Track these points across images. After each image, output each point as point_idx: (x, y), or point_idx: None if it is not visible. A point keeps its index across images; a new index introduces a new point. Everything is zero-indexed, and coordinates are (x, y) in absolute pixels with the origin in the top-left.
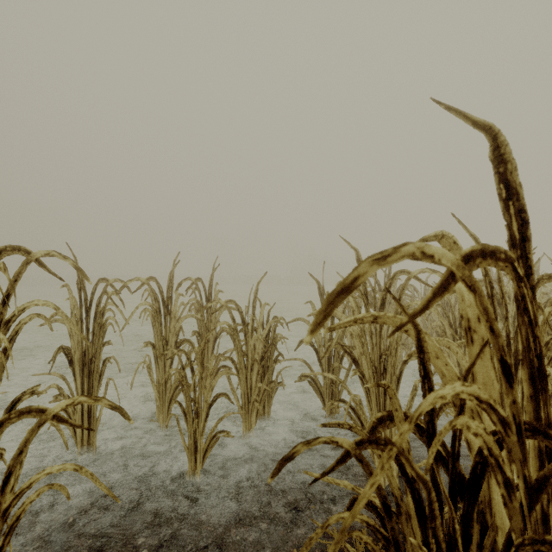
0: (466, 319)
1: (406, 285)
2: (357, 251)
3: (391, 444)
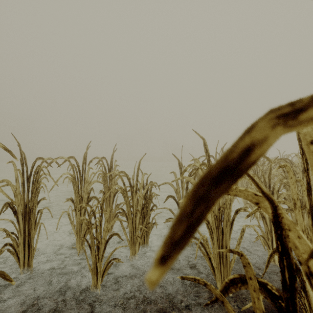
0: None
1: None
2: (204, 139)
3: None
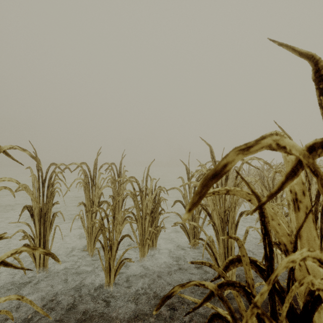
0: (294, 193)
1: (241, 167)
2: (210, 146)
3: (256, 307)
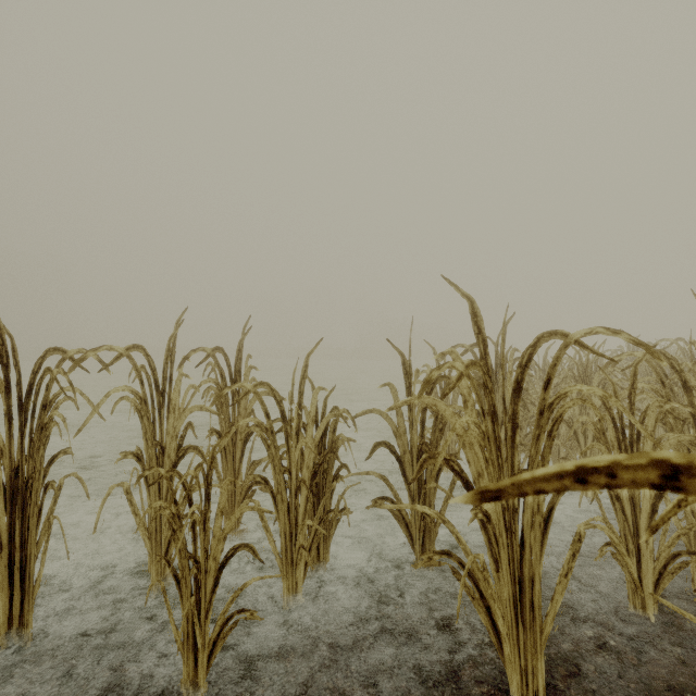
0: None
1: (561, 357)
2: (472, 300)
3: None
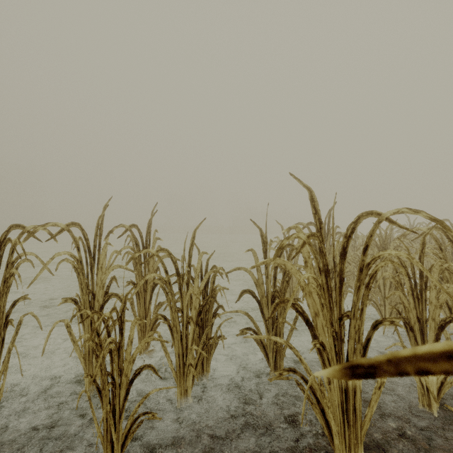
0: None
1: (375, 230)
2: (310, 190)
3: None
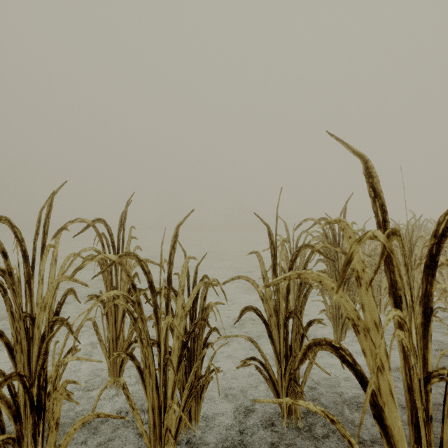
0: None
1: None
2: (365, 158)
3: None
